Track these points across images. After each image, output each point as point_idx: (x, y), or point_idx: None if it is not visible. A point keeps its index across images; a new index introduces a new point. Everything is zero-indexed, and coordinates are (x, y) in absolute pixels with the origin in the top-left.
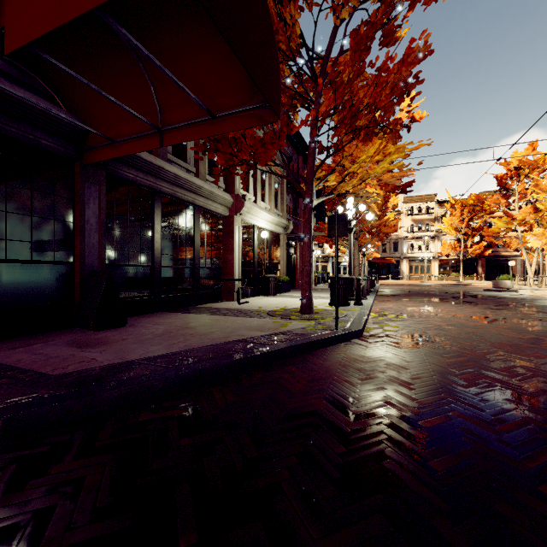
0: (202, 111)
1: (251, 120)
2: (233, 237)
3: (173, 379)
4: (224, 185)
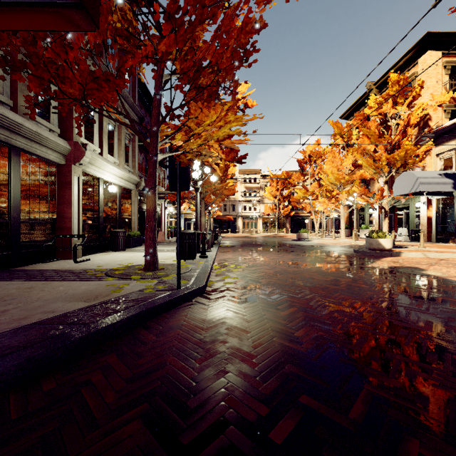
0: None
1: (57, 20)
2: (71, 188)
3: None
4: (59, 130)
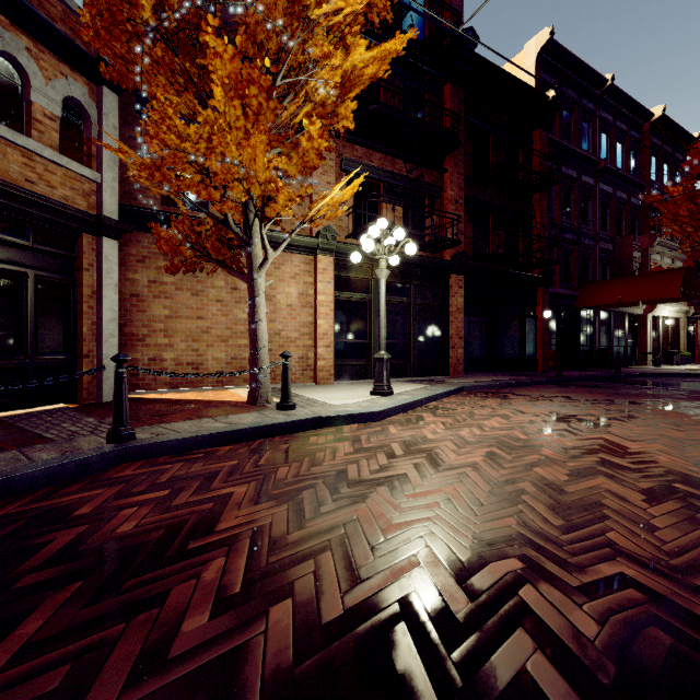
0: None
1: (686, 299)
2: (647, 327)
3: (668, 374)
4: None
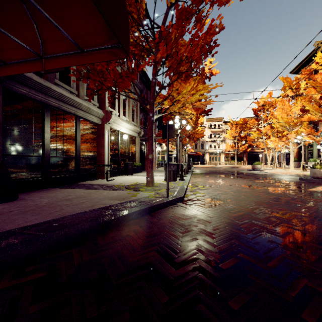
0: (73, 46)
1: (109, 55)
2: (104, 137)
3: (39, 245)
4: (98, 104)
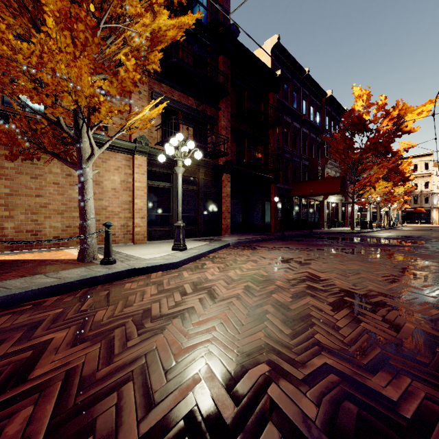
0: None
1: (342, 193)
2: (324, 207)
3: (334, 232)
4: None
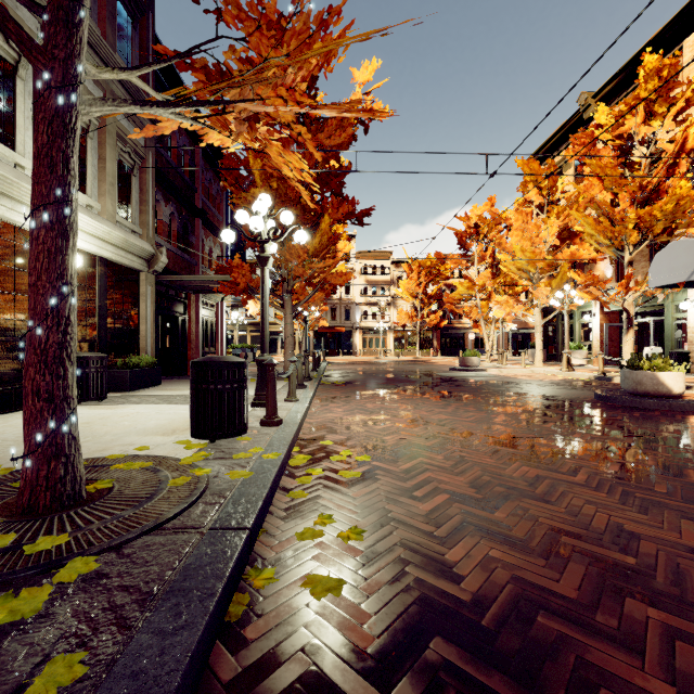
0: None
1: None
2: None
3: None
4: None
